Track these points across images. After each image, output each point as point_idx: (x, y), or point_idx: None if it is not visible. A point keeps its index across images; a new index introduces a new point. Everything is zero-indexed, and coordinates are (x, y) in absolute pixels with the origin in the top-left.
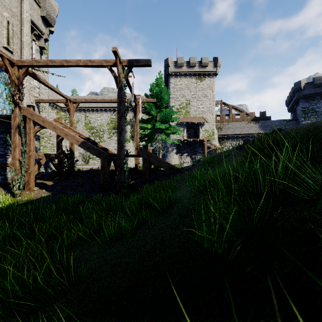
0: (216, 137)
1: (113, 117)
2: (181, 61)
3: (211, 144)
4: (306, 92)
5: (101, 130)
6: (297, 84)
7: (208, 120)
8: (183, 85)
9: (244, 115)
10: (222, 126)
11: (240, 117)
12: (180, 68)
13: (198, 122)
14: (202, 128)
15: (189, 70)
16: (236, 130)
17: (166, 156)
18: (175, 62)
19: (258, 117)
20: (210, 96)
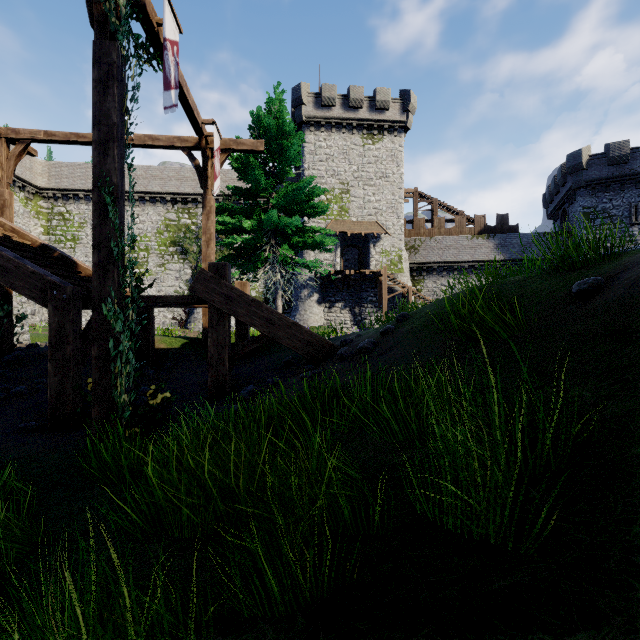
0: (405, 266)
1: (172, 217)
2: (330, 94)
3: (396, 283)
4: (592, 175)
5: (143, 247)
6: (573, 158)
7: (388, 229)
8: (334, 148)
9: (464, 222)
10: (417, 243)
11: (456, 226)
12: (328, 109)
13: (367, 233)
14: (376, 247)
15: (347, 115)
16: (448, 252)
17: (295, 308)
18: (316, 94)
19: (493, 227)
20: (393, 177)
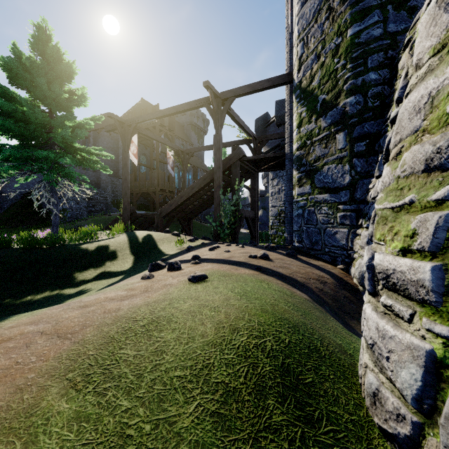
0: None
1: None
2: None
3: None
4: None
5: None
6: None
7: None
8: None
9: None
10: None
11: None
12: None
13: None
14: None
15: None
16: None
17: None
18: None
19: None
20: None
